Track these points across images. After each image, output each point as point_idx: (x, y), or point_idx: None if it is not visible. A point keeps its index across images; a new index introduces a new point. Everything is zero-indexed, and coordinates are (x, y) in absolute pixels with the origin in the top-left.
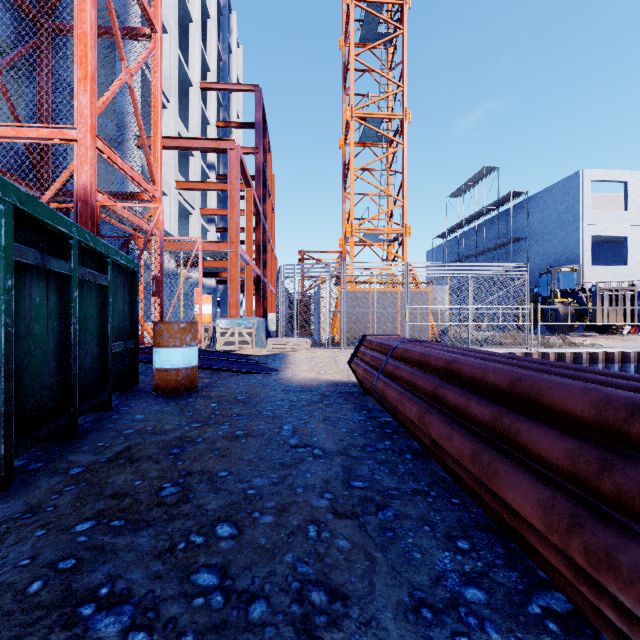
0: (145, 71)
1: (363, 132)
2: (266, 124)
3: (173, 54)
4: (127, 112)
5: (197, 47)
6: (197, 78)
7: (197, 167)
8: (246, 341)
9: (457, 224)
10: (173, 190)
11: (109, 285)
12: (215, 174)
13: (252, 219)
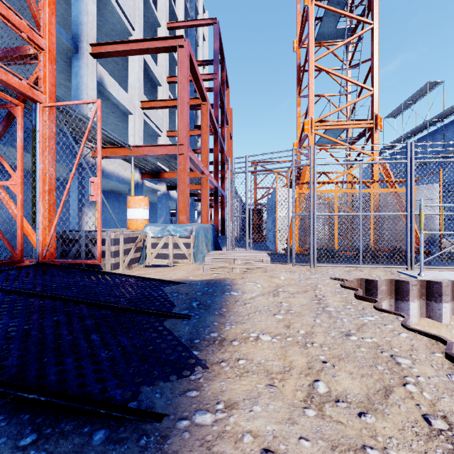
0: None
1: (320, 26)
2: (224, 59)
3: None
4: (81, 21)
5: None
6: (164, 19)
7: (164, 95)
8: (183, 254)
9: (395, 140)
10: (137, 109)
11: None
12: None
13: (207, 131)
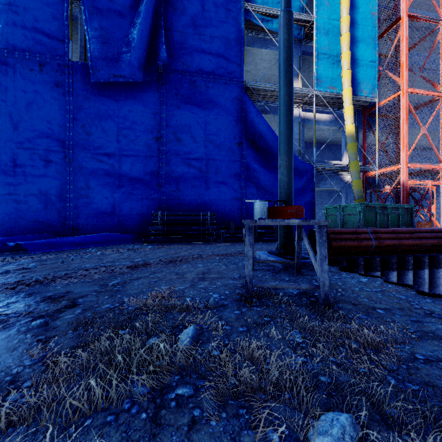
0: None
1: None
2: None
3: None
4: None
5: None
6: None
7: None
8: None
9: None
10: None
11: (399, 213)
12: None
13: None
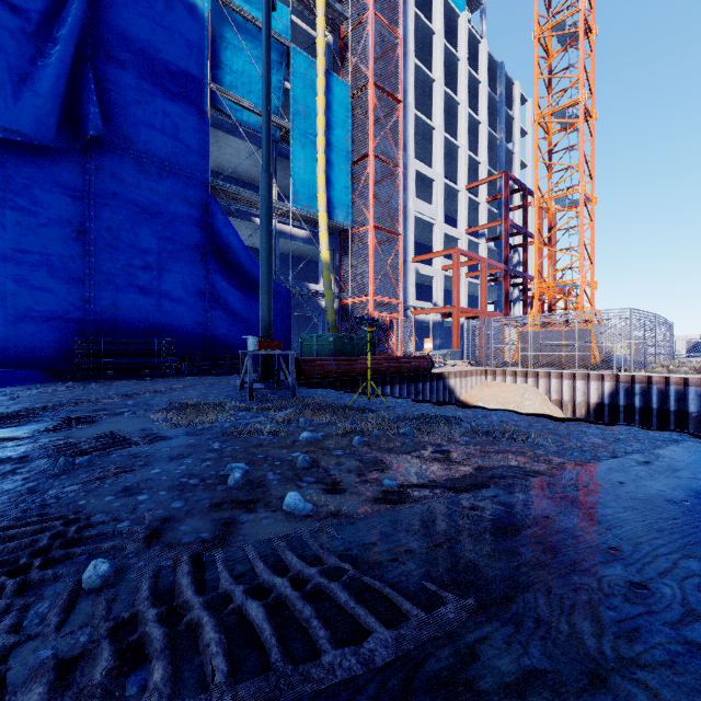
0: (419, 216)
1: (558, 204)
2: (525, 187)
3: (439, 191)
4: (407, 248)
5: (463, 163)
6: (463, 185)
7: (463, 246)
8: (442, 361)
9: None
10: (439, 272)
11: (364, 344)
12: (485, 239)
13: (484, 282)
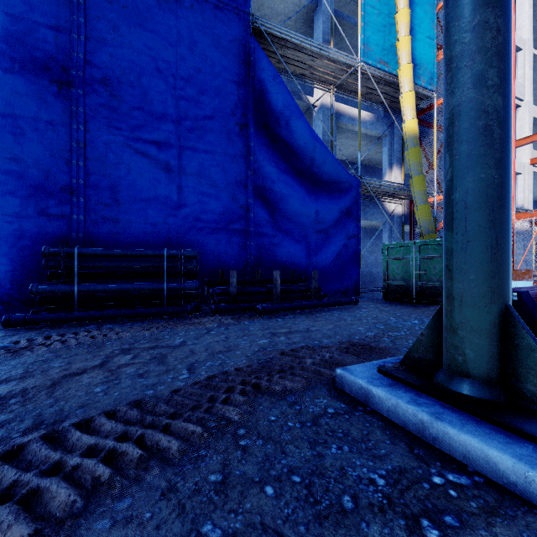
0: None
1: None
2: None
3: (527, 61)
4: None
5: None
6: None
7: None
8: None
9: None
10: (527, 167)
11: None
12: None
13: None
